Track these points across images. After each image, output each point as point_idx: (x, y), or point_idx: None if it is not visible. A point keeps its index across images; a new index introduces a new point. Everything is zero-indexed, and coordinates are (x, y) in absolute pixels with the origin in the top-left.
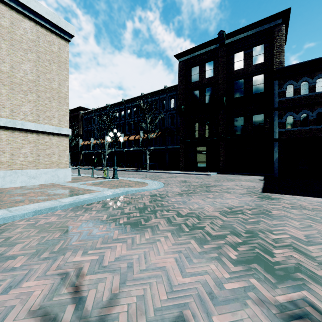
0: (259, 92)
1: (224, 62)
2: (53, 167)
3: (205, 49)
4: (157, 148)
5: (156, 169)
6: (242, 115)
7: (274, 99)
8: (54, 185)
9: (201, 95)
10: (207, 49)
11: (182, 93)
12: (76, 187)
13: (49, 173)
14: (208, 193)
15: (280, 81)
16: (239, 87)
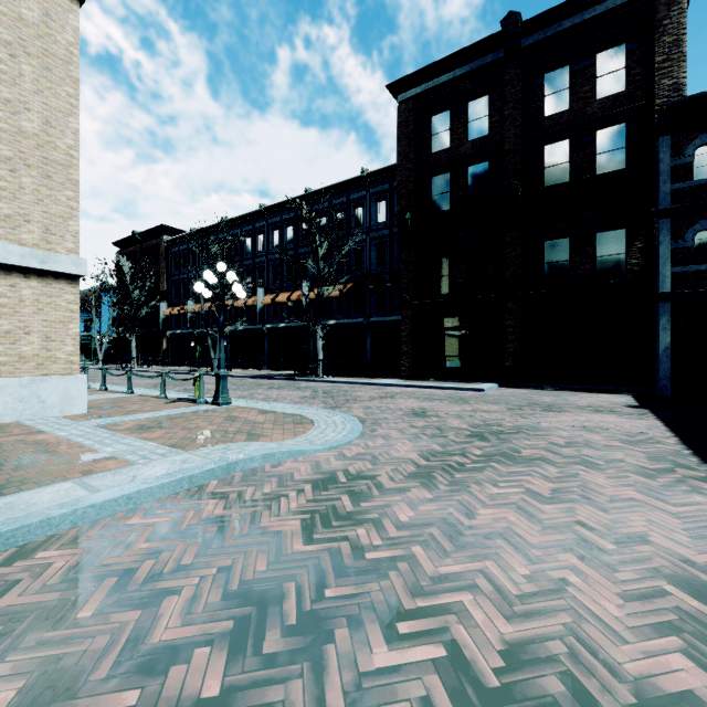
0: (615, 170)
1: (517, 97)
2: (23, 372)
3: (467, 66)
4: (343, 322)
5: (342, 374)
6: (567, 234)
7: (659, 187)
8: (12, 431)
9: (456, 184)
10: (472, 65)
11: (407, 181)
12: (68, 443)
13: (8, 391)
14: (521, 471)
15: (676, 137)
16: (557, 160)
